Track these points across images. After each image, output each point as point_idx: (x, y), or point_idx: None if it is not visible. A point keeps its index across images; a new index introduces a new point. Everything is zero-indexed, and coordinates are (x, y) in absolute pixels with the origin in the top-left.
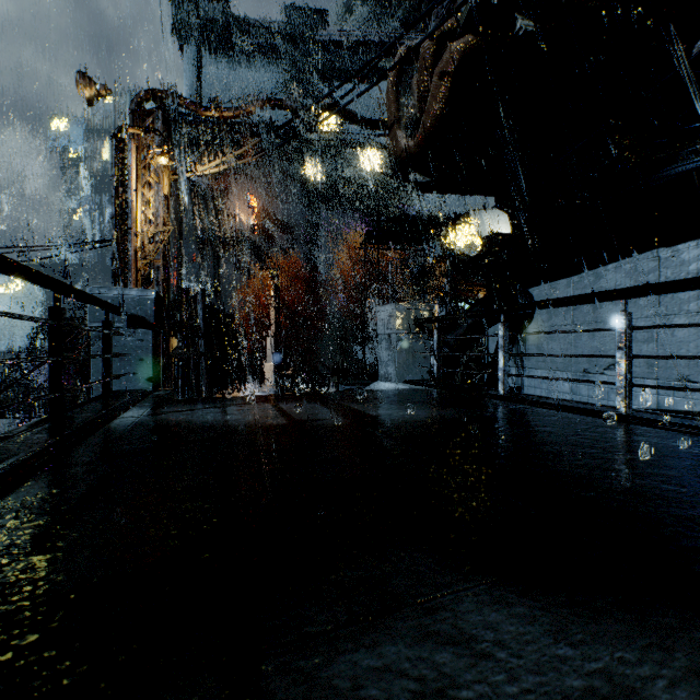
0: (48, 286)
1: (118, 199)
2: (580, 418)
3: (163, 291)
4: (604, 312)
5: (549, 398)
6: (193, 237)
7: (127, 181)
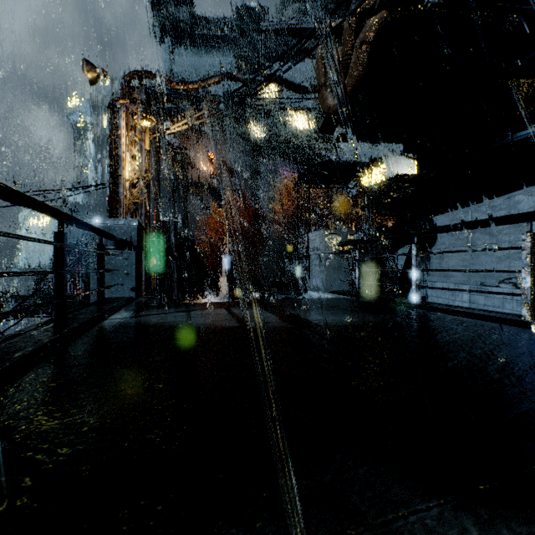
0: (53, 215)
1: (112, 153)
2: (489, 324)
3: (145, 222)
4: (499, 235)
5: (457, 307)
6: (168, 183)
7: (118, 139)
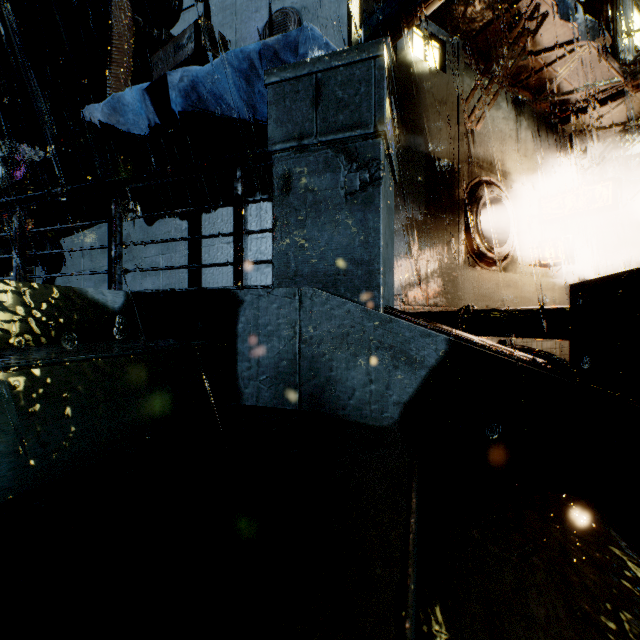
0: None
1: None
2: None
3: None
4: (96, 261)
5: None
6: None
7: None
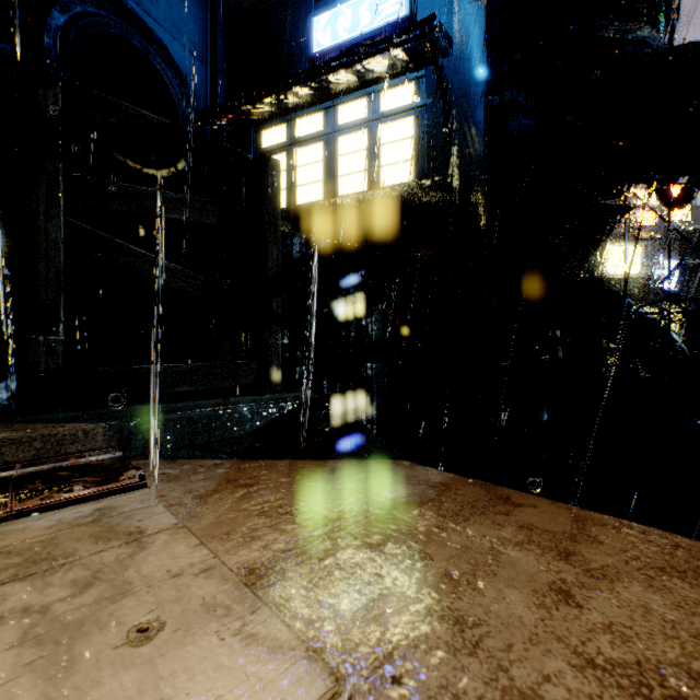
0: None
1: None
2: None
3: None
4: None
5: None
6: None
7: None
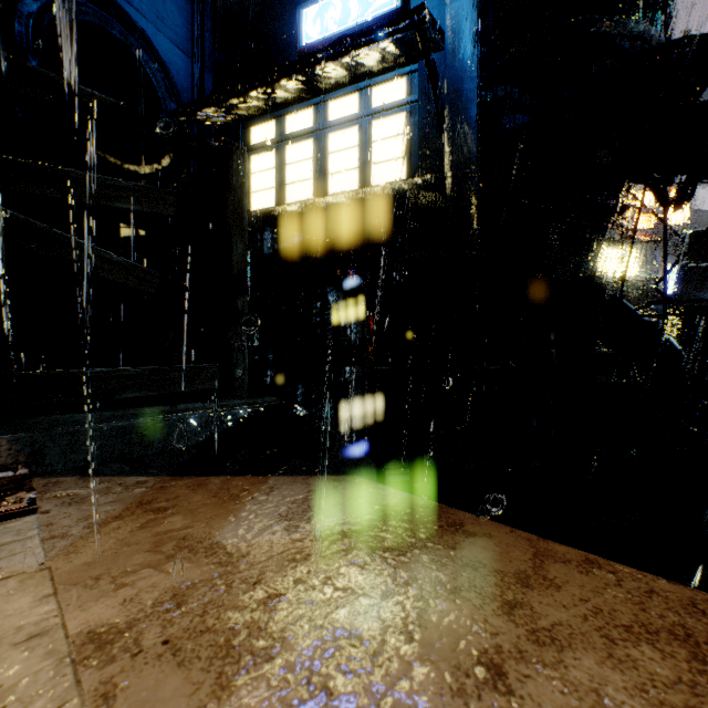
0: None
1: None
2: None
3: None
4: None
5: None
6: None
7: None
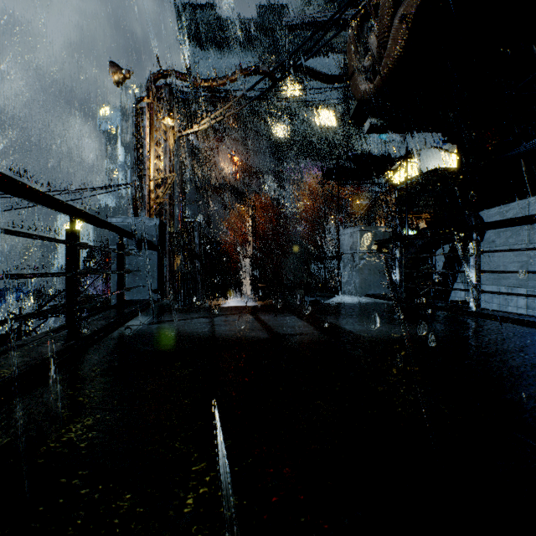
0: (62, 210)
1: (137, 153)
2: None
3: (169, 223)
4: None
5: (533, 316)
6: (192, 185)
7: (143, 139)
